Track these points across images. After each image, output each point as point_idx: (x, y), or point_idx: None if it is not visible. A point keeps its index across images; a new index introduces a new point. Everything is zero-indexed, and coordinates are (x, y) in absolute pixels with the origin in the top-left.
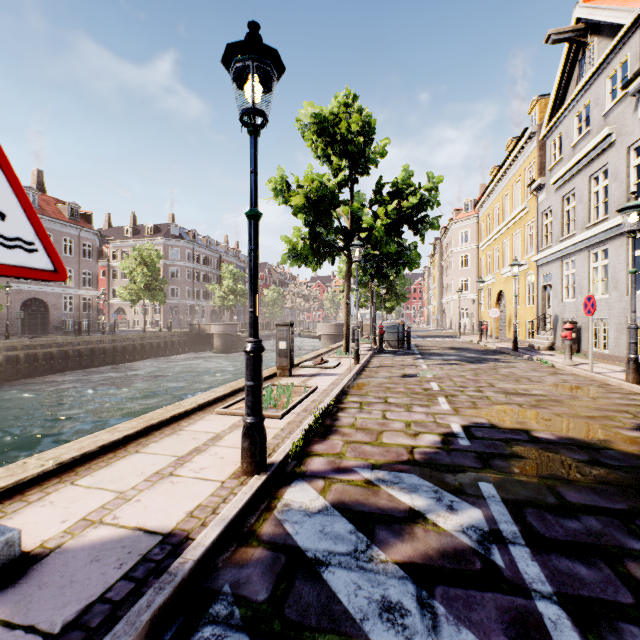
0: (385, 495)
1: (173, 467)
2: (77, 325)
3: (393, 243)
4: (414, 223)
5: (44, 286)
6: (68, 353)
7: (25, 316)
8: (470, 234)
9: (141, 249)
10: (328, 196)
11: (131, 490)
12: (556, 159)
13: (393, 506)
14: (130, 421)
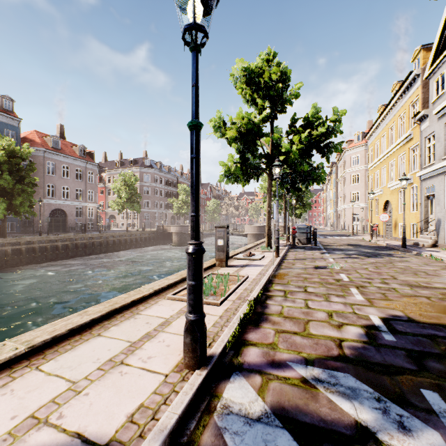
0: (325, 401)
1: (125, 354)
2: (83, 226)
3: (306, 163)
4: (321, 148)
5: (64, 200)
6: (77, 245)
7: (52, 220)
8: (360, 158)
9: (124, 175)
10: (254, 129)
11: (83, 380)
12: (439, 93)
13: (336, 418)
14: (99, 305)
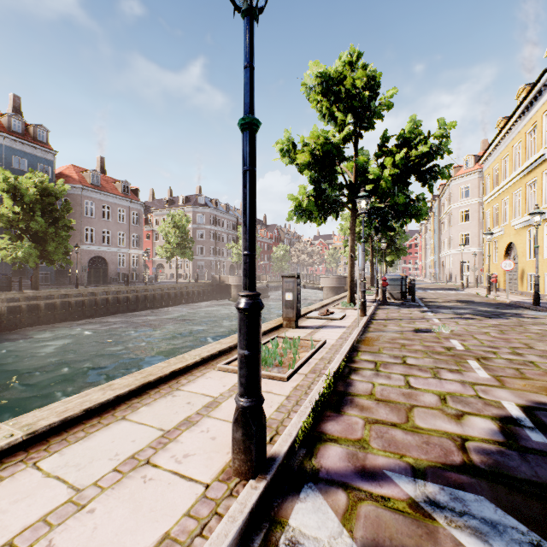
0: (449, 543)
1: (153, 449)
2: (126, 277)
3: (401, 193)
4: (422, 174)
5: (104, 247)
6: (119, 299)
7: (91, 270)
8: (471, 189)
9: (174, 215)
10: (333, 151)
11: (91, 487)
12: None
13: None
14: (128, 376)
